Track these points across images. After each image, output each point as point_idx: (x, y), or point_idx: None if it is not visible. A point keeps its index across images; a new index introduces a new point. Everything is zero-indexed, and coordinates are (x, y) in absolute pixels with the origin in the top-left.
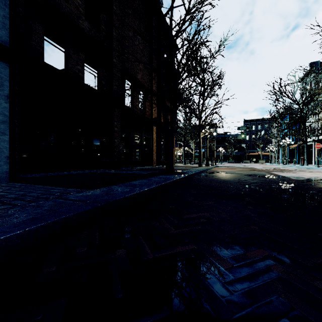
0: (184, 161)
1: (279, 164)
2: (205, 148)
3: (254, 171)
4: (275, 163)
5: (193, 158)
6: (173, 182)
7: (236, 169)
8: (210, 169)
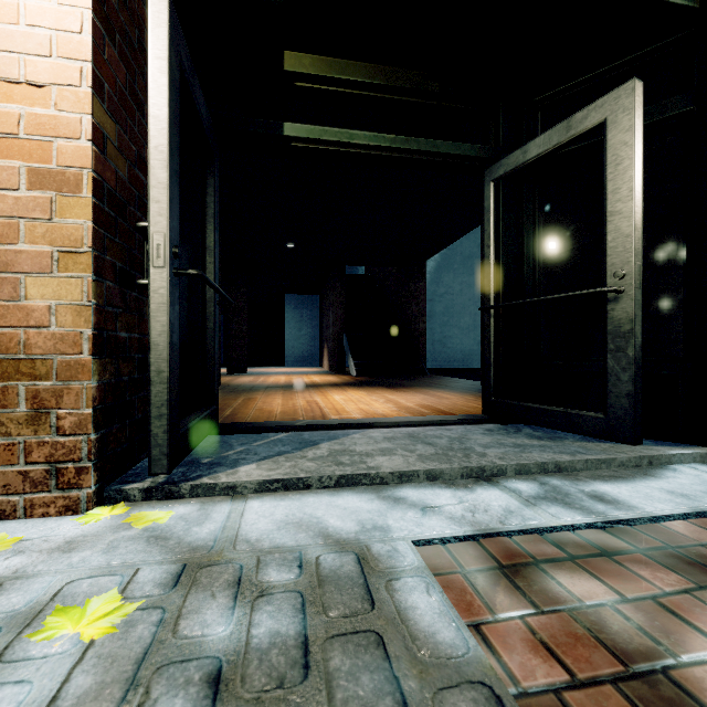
0: None
1: None
2: None
3: None
4: None
5: None
6: None
7: None
8: None
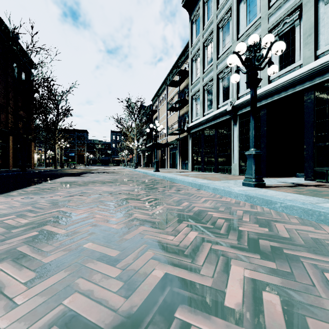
0: (45, 164)
1: (122, 167)
2: (75, 152)
3: (88, 170)
4: (123, 166)
5: (59, 162)
6: (24, 173)
7: (82, 169)
8: (61, 170)
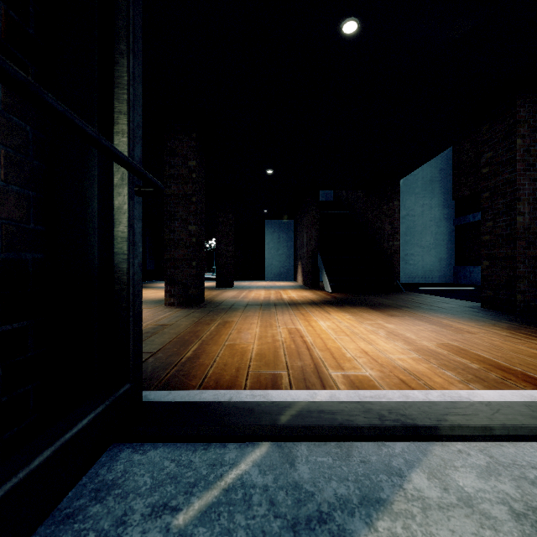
0: None
1: None
2: None
3: None
4: None
5: None
6: None
7: None
8: None
